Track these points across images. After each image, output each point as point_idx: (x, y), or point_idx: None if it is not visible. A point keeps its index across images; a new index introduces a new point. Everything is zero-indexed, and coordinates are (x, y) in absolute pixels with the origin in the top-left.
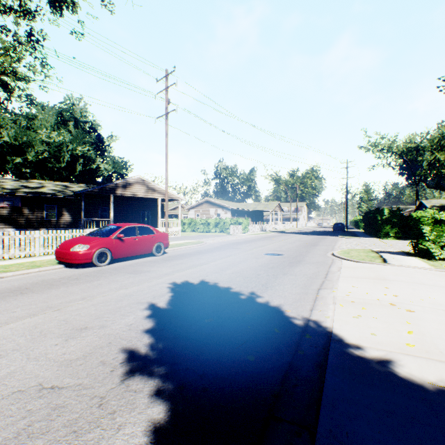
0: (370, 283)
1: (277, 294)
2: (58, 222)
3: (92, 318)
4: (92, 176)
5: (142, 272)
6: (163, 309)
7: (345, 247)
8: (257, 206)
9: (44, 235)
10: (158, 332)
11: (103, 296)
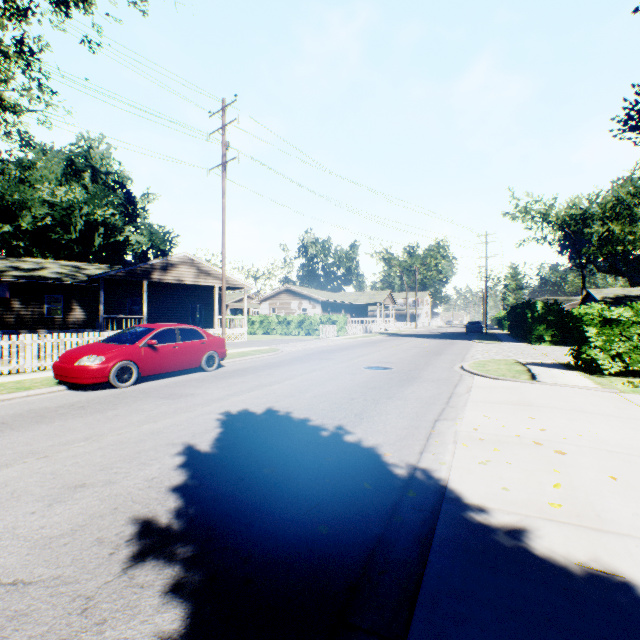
0: (509, 411)
1: (375, 429)
2: (65, 320)
3: (95, 469)
4: (119, 252)
5: (182, 397)
6: (205, 454)
7: (481, 357)
8: (359, 298)
9: (40, 341)
10: (192, 489)
11: (117, 434)
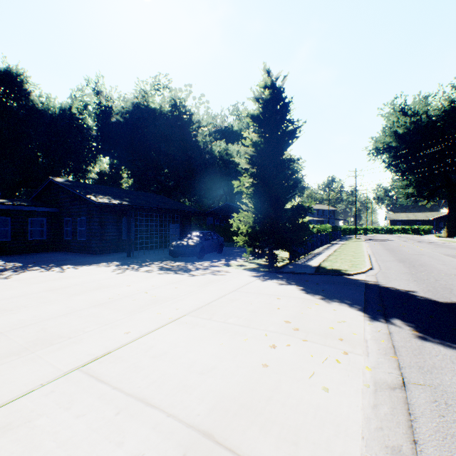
0: (273, 406)
1: None
2: None
3: None
4: None
5: None
6: None
7: None
8: None
9: None
10: None
11: None
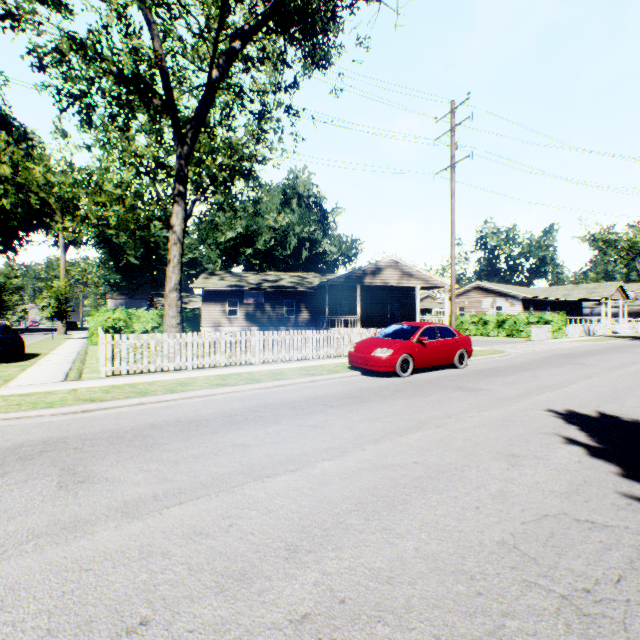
0: None
1: None
2: (296, 320)
3: (501, 443)
4: (317, 262)
5: (474, 390)
6: (600, 448)
7: None
8: (571, 292)
9: (316, 335)
10: None
11: (470, 417)
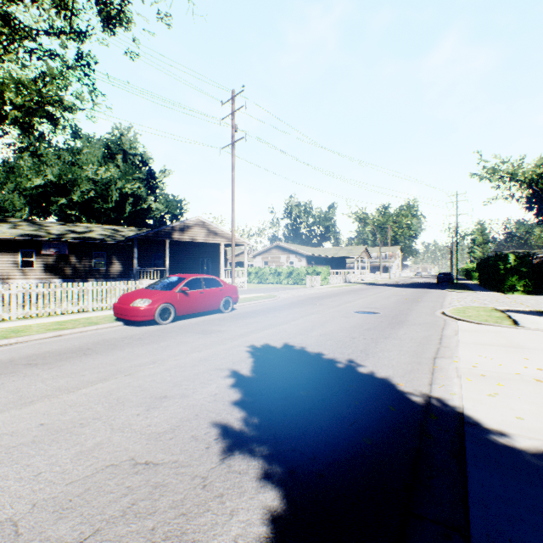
0: (501, 352)
1: (382, 363)
2: (107, 271)
3: (169, 385)
4: (143, 217)
5: (212, 333)
6: (248, 378)
7: (458, 305)
8: (338, 252)
9: (98, 287)
10: (249, 404)
11: (175, 360)
